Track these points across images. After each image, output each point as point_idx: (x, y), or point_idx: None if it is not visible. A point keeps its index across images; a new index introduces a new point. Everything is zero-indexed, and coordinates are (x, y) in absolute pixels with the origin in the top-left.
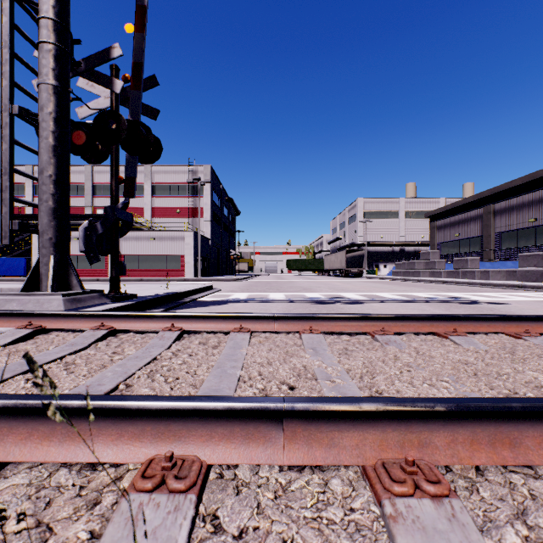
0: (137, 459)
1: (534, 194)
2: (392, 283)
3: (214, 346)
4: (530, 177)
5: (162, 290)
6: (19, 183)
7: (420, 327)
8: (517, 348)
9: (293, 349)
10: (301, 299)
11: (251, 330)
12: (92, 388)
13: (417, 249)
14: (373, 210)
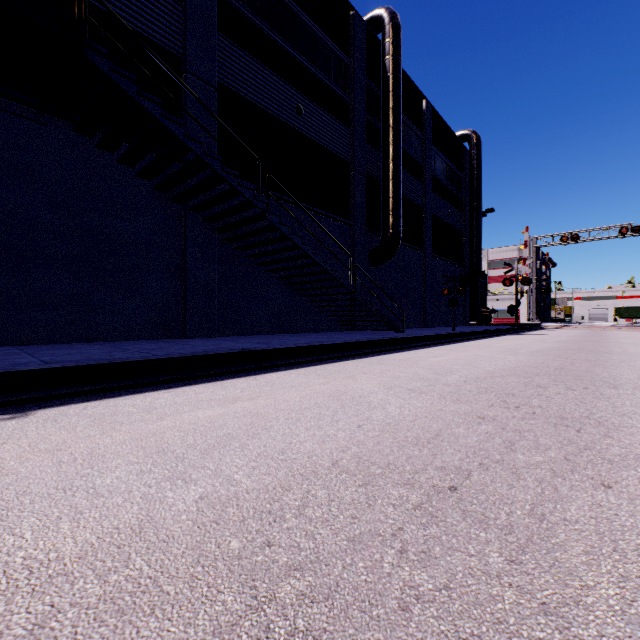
0: None
1: None
2: None
3: None
4: None
5: None
6: None
7: None
8: None
9: None
10: None
11: None
12: None
13: None
14: None
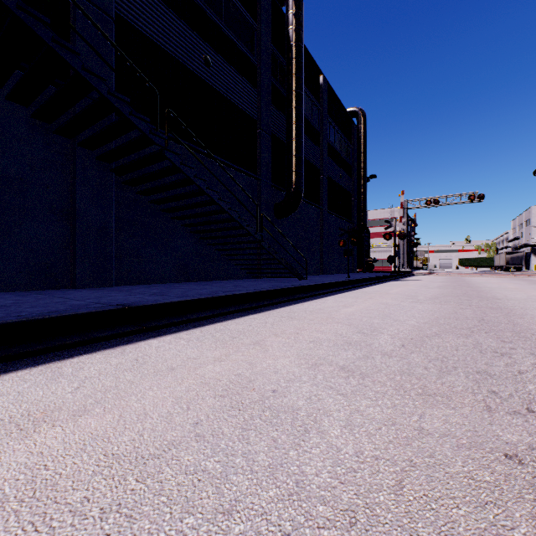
0: None
1: None
2: None
3: None
4: None
5: None
6: None
7: None
8: None
9: None
10: None
11: None
12: None
13: None
14: None
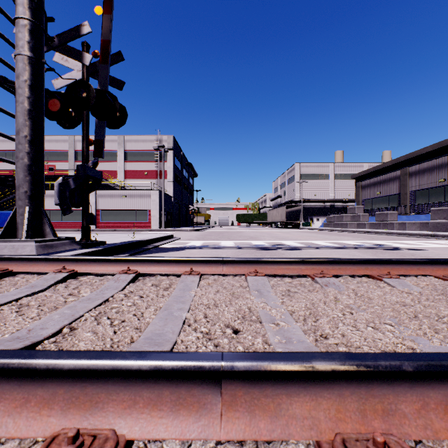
0: (41, 433)
1: (443, 158)
2: (324, 233)
3: (165, 288)
4: (439, 145)
5: (129, 238)
6: (14, 150)
7: (356, 270)
8: (447, 290)
9: (239, 291)
10: (248, 246)
11: (201, 273)
12: (34, 332)
13: (344, 205)
14: (308, 173)
